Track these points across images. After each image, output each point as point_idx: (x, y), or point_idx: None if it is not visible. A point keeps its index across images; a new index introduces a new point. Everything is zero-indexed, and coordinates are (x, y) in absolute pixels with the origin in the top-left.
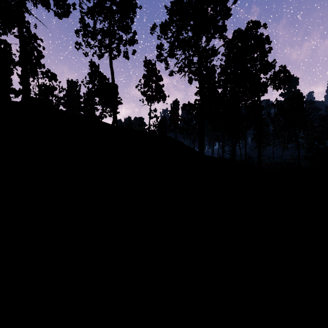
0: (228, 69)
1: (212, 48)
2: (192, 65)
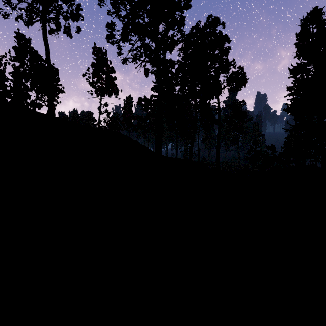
0: (186, 66)
1: (173, 36)
2: (150, 51)
